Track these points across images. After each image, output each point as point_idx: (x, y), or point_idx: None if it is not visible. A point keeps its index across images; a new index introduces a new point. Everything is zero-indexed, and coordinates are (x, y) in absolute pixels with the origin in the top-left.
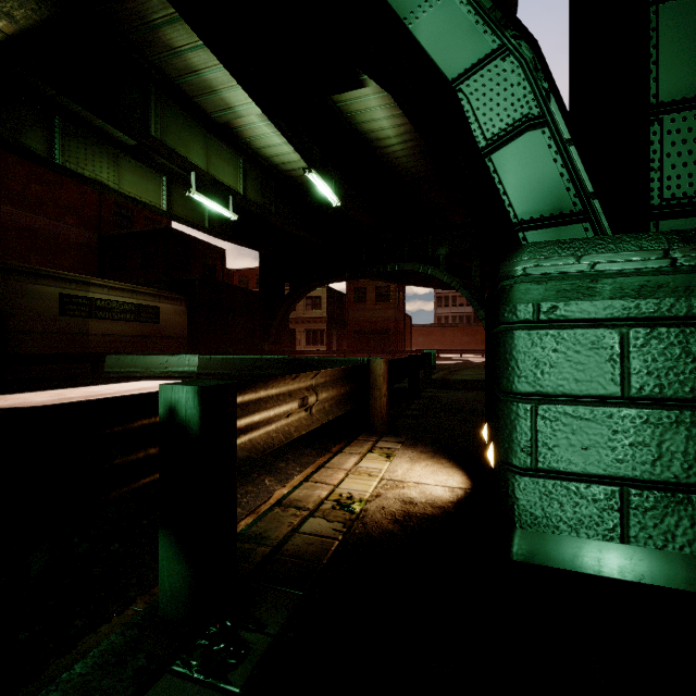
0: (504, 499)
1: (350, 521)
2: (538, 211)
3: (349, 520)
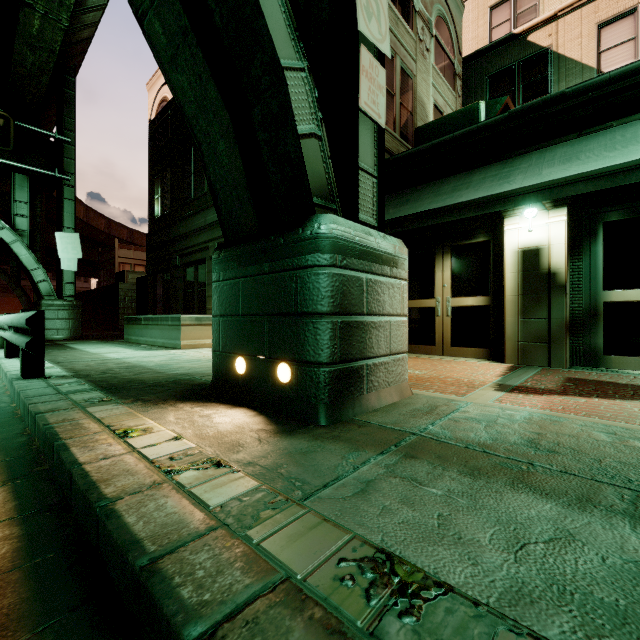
0: None
1: None
2: (46, 293)
3: None
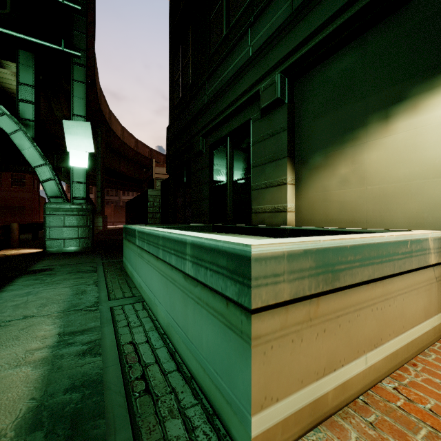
0: (44, 245)
1: (7, 255)
2: (53, 195)
3: (6, 255)
